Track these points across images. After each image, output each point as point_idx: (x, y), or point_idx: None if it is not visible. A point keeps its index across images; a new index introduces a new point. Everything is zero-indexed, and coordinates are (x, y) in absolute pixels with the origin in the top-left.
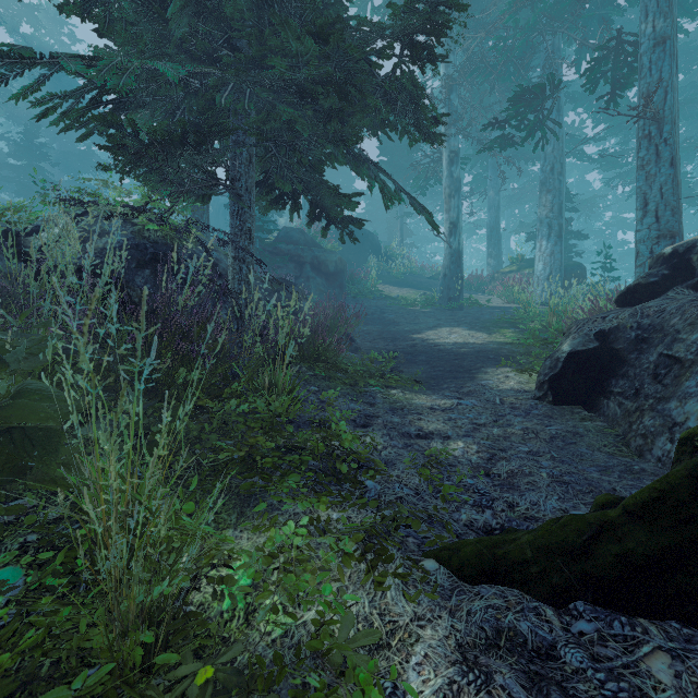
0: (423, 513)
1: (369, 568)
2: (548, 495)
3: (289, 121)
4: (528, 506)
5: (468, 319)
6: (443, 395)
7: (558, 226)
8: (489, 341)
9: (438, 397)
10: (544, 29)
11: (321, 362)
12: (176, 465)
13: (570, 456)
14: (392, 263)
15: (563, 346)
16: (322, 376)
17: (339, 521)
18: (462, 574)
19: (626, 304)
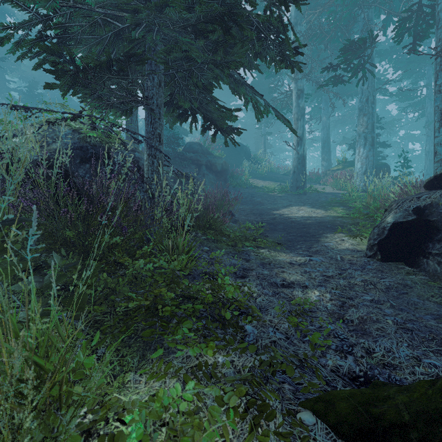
0: (294, 357)
1: (252, 426)
2: (398, 342)
3: (188, 56)
4: (383, 353)
5: (310, 200)
6: (298, 253)
7: (371, 138)
8: (326, 216)
9: (295, 255)
10: (363, 5)
11: (211, 230)
12: (76, 324)
13: (406, 305)
14: (258, 165)
15: (387, 218)
16: (212, 240)
17: (224, 366)
18: (340, 431)
19: (433, 188)
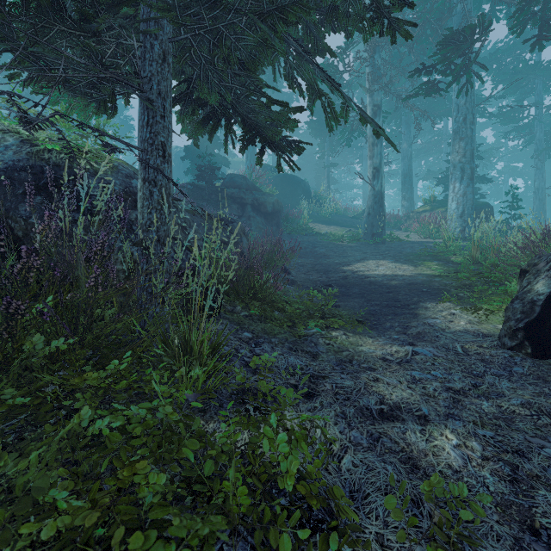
0: None
1: None
2: None
3: None
4: None
5: (391, 252)
6: (391, 338)
7: (470, 169)
8: (417, 274)
9: (387, 342)
10: None
11: (256, 300)
12: None
13: None
14: (320, 205)
15: (535, 286)
16: (257, 317)
17: None
18: None
19: None
